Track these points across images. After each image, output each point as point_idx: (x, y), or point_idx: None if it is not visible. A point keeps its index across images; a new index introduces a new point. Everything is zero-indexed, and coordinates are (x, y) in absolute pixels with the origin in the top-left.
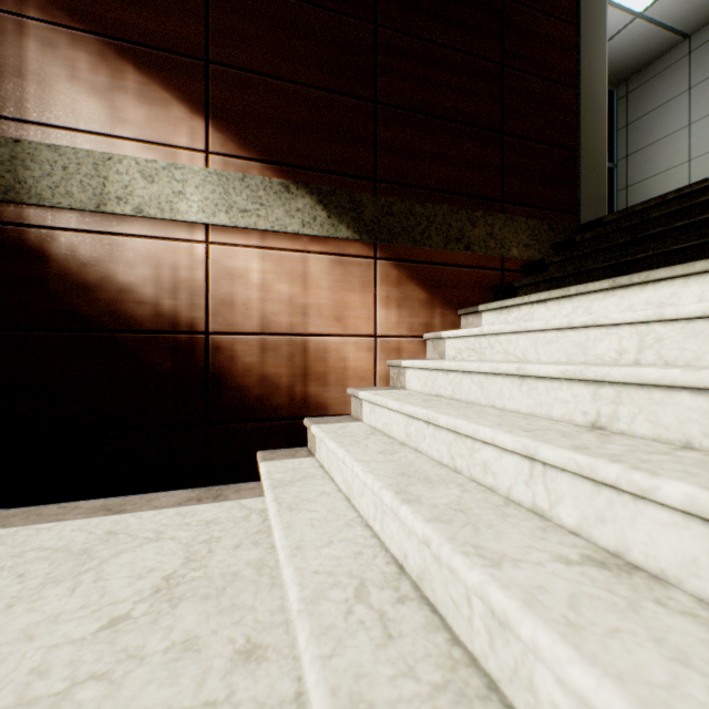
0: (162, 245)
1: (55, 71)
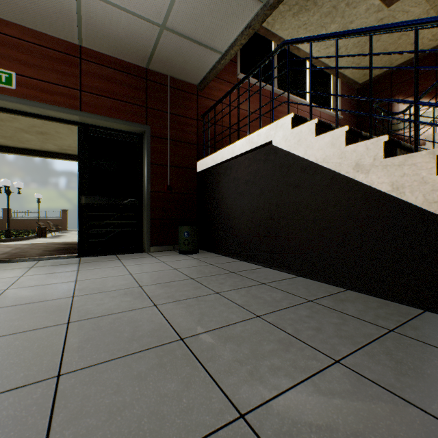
0: (424, 129)
1: (403, 107)
